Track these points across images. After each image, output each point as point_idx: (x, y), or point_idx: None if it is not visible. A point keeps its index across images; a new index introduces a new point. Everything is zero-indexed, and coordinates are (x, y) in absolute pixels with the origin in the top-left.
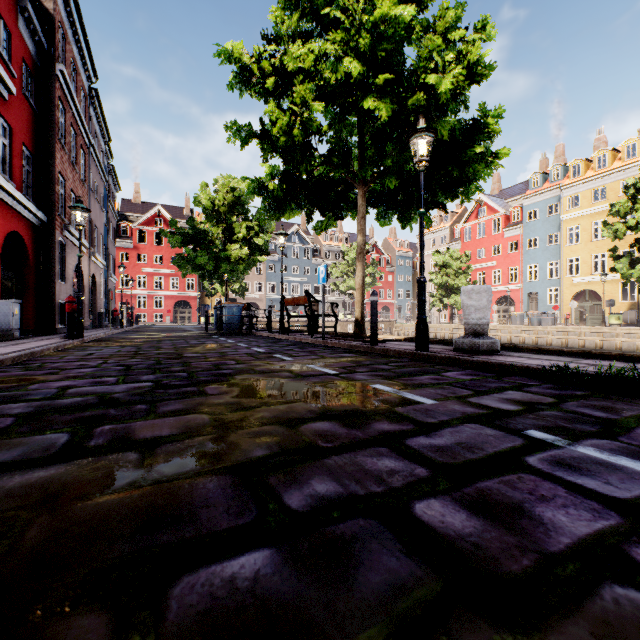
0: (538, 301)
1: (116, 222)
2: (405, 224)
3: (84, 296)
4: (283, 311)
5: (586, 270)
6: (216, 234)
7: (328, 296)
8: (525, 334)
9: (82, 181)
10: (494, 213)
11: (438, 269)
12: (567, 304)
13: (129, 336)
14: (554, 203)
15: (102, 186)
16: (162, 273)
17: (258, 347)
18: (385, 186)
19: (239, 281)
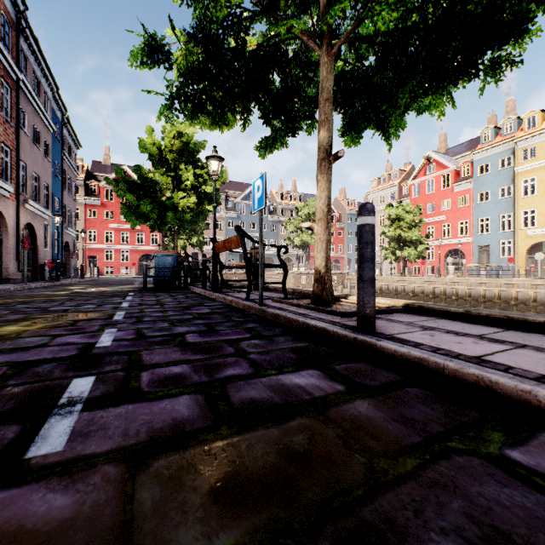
0: (490, 254)
1: (85, 181)
2: (387, 130)
3: (9, 246)
4: (216, 260)
5: (543, 222)
6: (166, 184)
7: (283, 250)
8: (486, 287)
9: (3, 116)
10: (443, 169)
11: (390, 223)
12: (522, 256)
13: (23, 293)
14: (507, 156)
15: (48, 134)
16: (128, 229)
17: (127, 325)
18: (370, 31)
19: (197, 235)
